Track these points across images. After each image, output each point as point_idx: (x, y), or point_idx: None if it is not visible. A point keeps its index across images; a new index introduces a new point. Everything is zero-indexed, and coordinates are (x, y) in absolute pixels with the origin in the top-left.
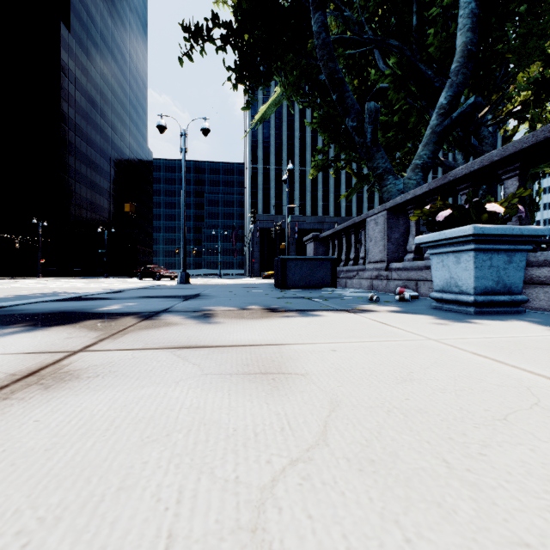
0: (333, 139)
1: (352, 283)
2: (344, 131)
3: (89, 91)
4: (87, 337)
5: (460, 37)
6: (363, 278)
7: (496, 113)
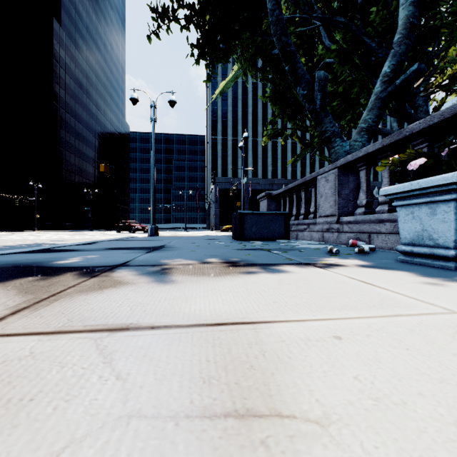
0: (282, 111)
1: (303, 235)
2: (292, 103)
3: (77, 75)
4: (2, 306)
5: (402, 11)
6: (314, 230)
7: (427, 86)
